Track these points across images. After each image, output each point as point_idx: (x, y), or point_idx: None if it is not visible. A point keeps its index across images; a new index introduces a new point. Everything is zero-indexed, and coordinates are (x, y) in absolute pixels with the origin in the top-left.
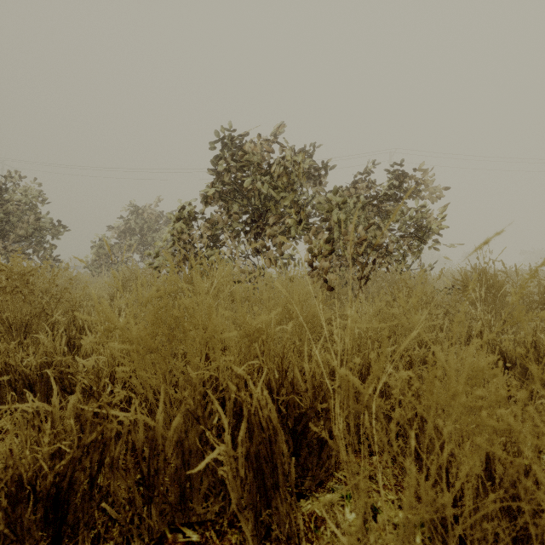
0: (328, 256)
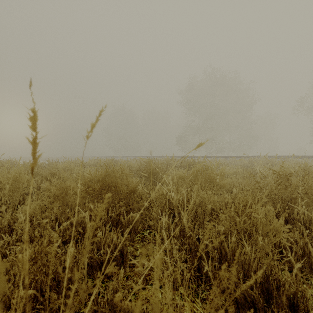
0: None
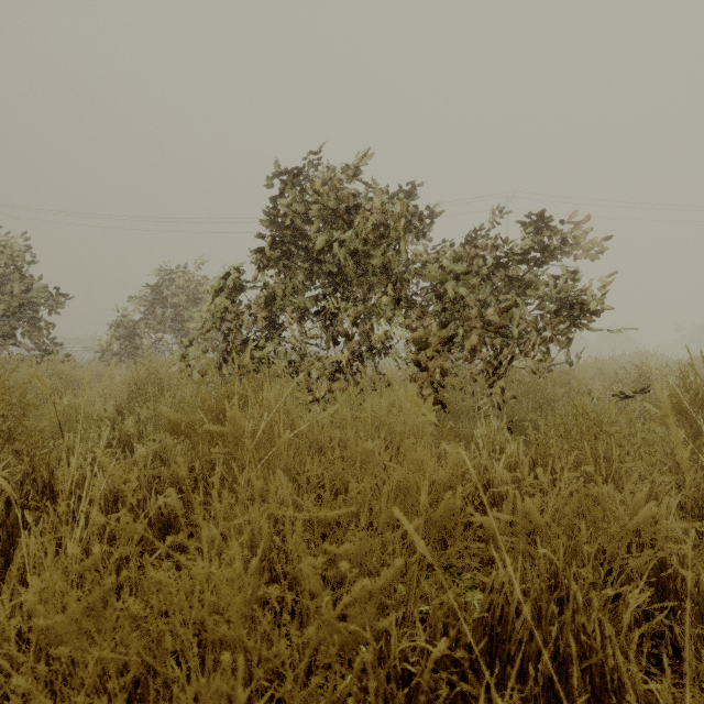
0: (440, 351)
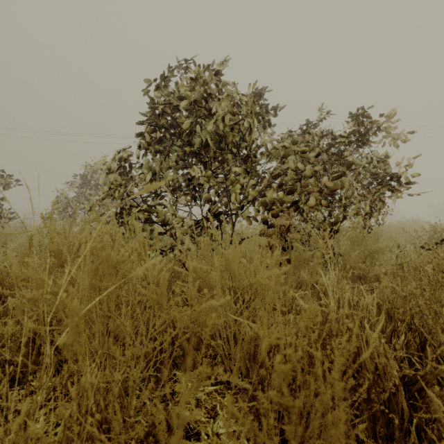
0: (284, 210)
